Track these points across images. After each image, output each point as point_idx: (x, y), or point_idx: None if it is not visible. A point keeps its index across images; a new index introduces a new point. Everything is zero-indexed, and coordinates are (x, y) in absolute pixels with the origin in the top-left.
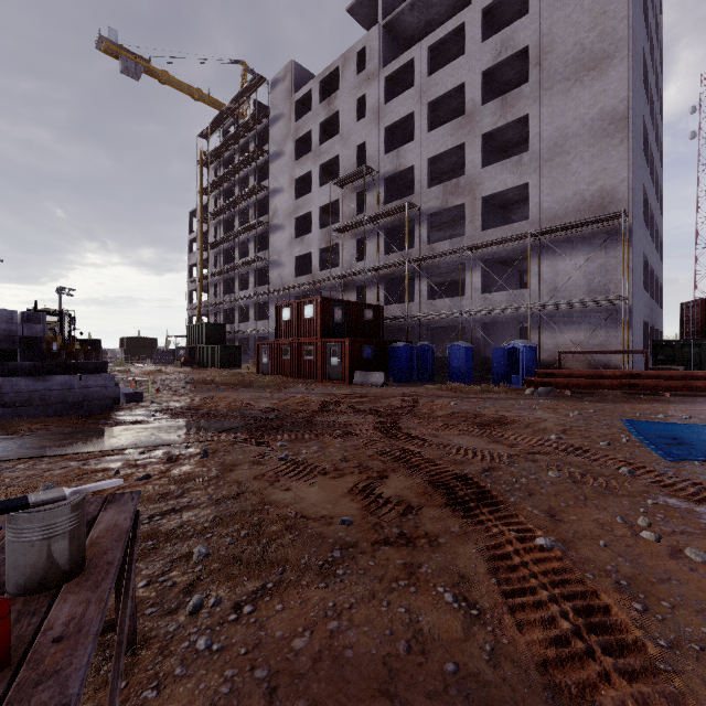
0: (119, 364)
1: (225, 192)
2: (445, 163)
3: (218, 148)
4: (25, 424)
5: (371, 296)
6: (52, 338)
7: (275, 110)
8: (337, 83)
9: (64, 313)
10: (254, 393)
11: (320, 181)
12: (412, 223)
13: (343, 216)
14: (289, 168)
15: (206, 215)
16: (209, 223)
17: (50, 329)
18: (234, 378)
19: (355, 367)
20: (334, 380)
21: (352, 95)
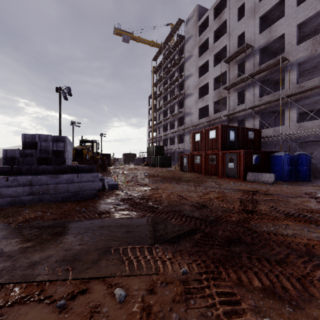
0: (121, 164)
1: (163, 83)
2: (309, 27)
3: (160, 63)
4: (28, 212)
5: (248, 124)
6: (87, 152)
7: (188, 35)
8: (223, 7)
9: (93, 141)
10: (182, 185)
11: (213, 64)
12: (279, 74)
13: (228, 80)
14: (195, 62)
15: (155, 96)
16: (156, 99)
17: (86, 148)
18: (169, 174)
19: (247, 169)
20: (231, 177)
21: (234, 7)
